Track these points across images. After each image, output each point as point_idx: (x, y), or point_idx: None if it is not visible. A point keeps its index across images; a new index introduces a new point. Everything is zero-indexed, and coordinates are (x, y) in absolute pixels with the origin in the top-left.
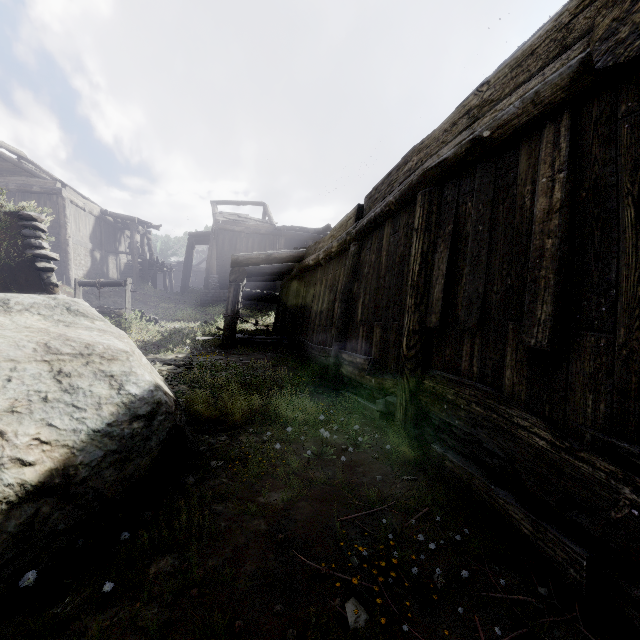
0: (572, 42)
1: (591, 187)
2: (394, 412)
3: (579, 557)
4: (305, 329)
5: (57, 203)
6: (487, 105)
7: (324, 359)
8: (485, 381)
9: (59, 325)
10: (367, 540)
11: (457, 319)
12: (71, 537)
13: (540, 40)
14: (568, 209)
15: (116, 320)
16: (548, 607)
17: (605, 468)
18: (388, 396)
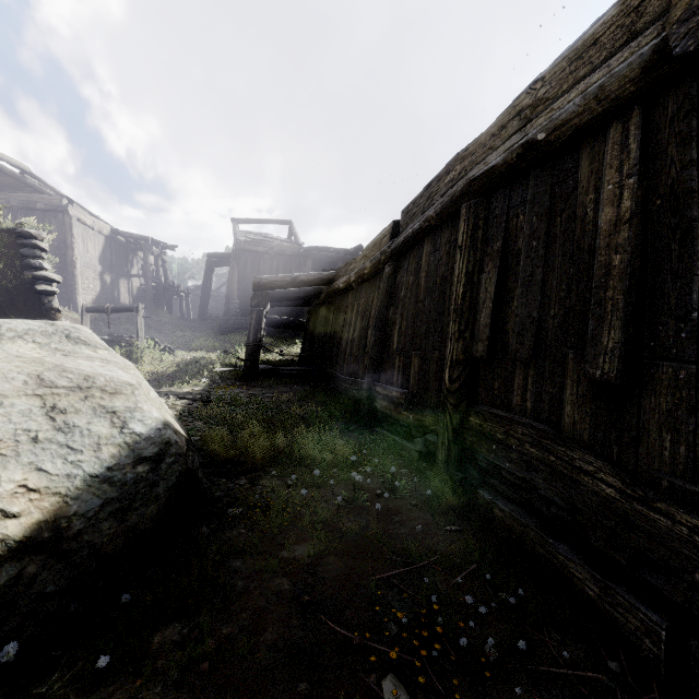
0: (643, 27)
1: (667, 194)
2: (435, 452)
3: (656, 626)
4: (335, 359)
5: (63, 221)
6: (542, 104)
7: (356, 392)
8: (541, 418)
9: (56, 354)
10: (406, 603)
11: (507, 347)
12: (62, 601)
13: (604, 27)
14: (639, 219)
15: (127, 349)
16: (620, 685)
17: (687, 522)
18: (428, 434)
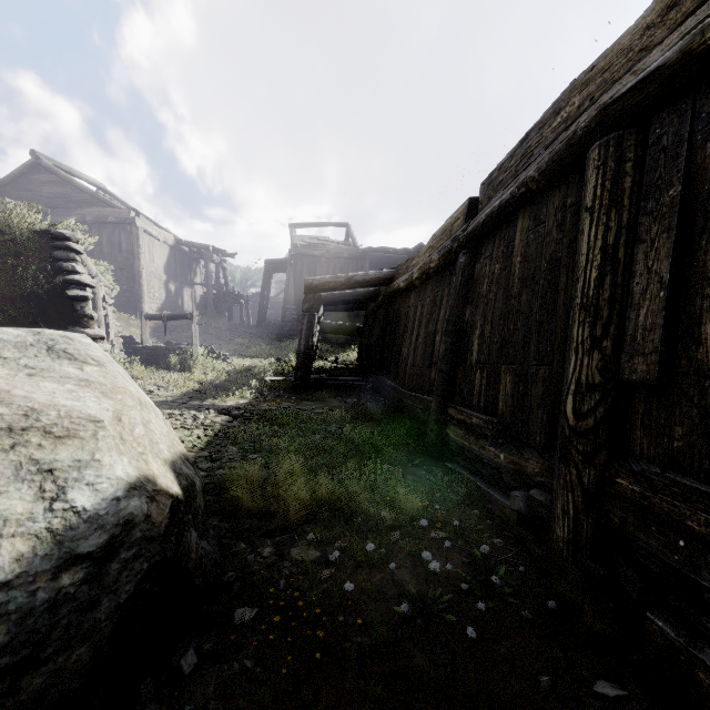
0: None
1: None
2: (548, 520)
3: None
4: (394, 369)
5: (131, 233)
6: None
7: (420, 412)
8: None
9: (19, 374)
10: None
11: (704, 367)
12: None
13: None
14: None
15: (182, 357)
16: None
17: None
18: (534, 489)
